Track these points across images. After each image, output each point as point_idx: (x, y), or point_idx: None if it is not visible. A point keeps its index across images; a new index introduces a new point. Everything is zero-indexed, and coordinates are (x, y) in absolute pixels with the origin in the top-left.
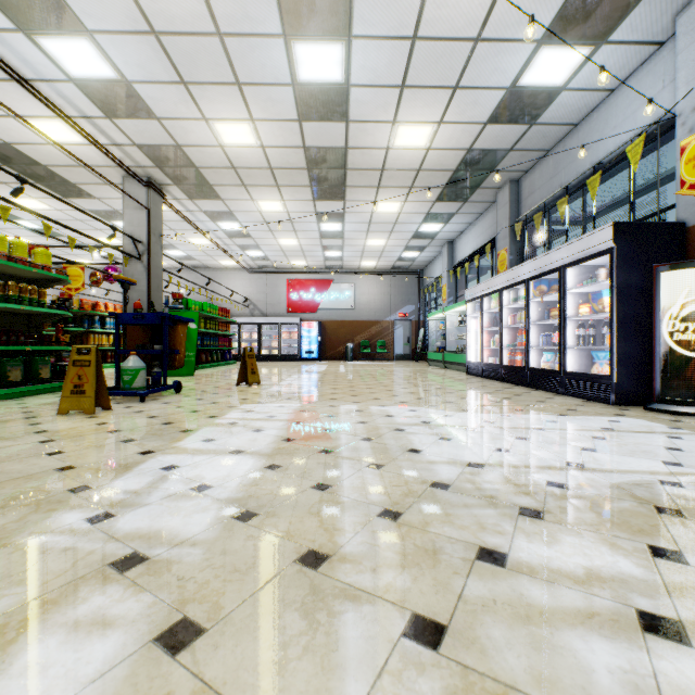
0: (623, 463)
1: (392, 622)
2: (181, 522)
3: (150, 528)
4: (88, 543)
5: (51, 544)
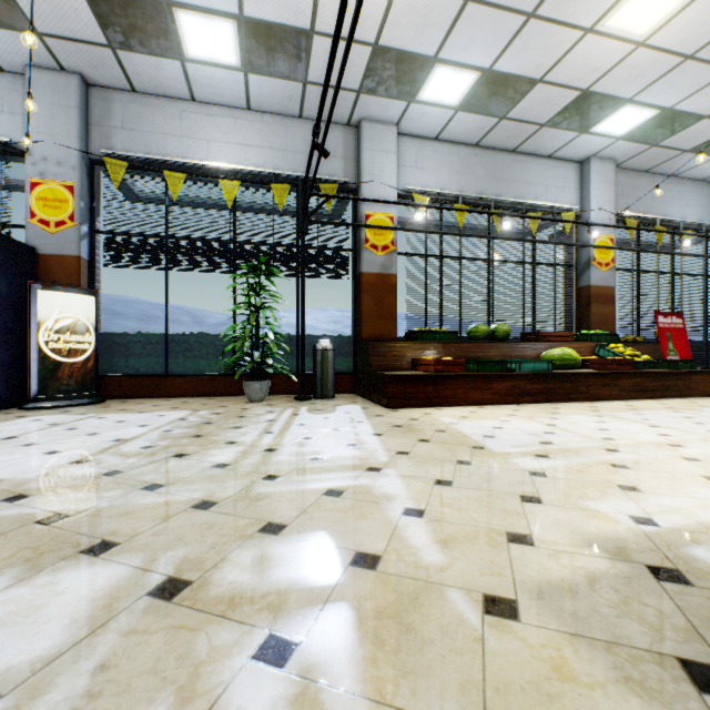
0: (131, 432)
1: (267, 483)
2: (83, 589)
3: (80, 611)
4: (94, 653)
5: (66, 706)
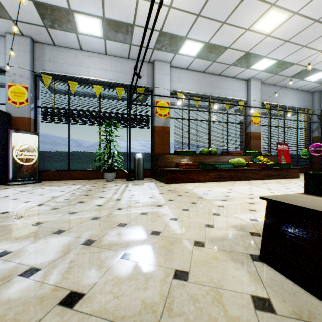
0: (58, 194)
1: (118, 211)
2: (58, 243)
3: (59, 249)
4: (68, 258)
5: (63, 270)
